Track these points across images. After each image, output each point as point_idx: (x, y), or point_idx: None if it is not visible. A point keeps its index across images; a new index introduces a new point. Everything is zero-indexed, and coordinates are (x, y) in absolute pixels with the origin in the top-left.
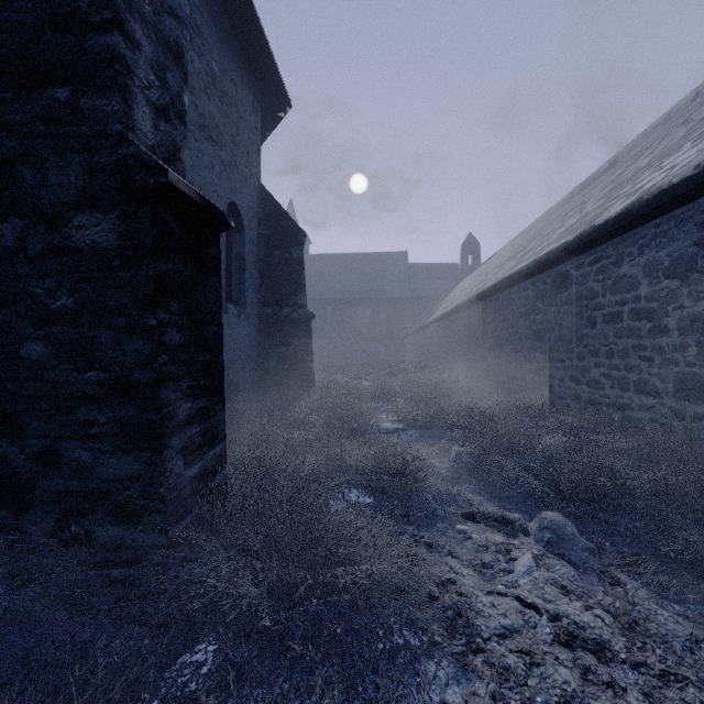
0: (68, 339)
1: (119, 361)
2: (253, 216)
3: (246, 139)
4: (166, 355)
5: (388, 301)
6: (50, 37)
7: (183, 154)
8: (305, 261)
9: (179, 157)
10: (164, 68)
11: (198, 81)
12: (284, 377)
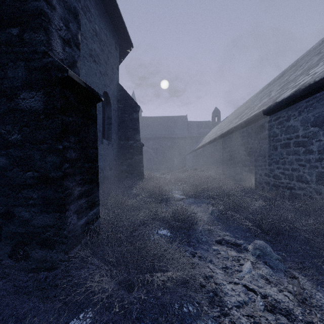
0: (18, 155)
1: (43, 166)
2: (115, 98)
3: (112, 62)
4: (68, 164)
5: (178, 138)
6: (8, 2)
7: (78, 64)
8: (140, 120)
9: (76, 66)
10: (68, 21)
11: (89, 34)
12: (129, 174)
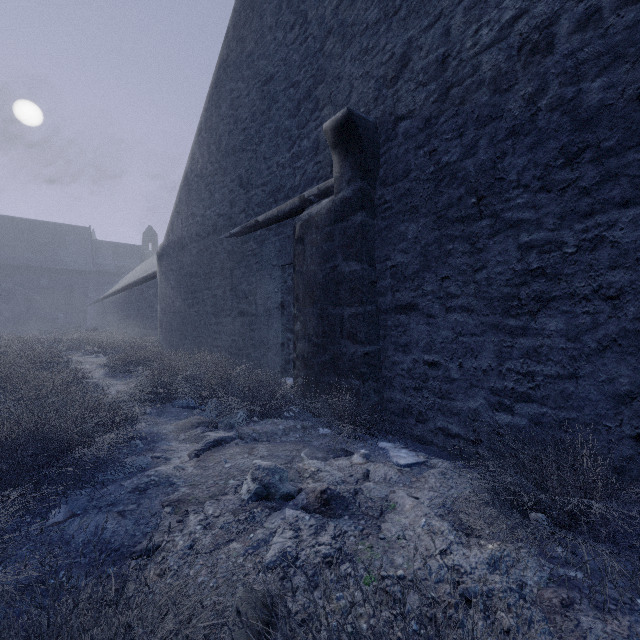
0: None
1: None
2: None
3: None
4: None
5: (69, 272)
6: None
7: None
8: None
9: None
10: None
11: None
12: None
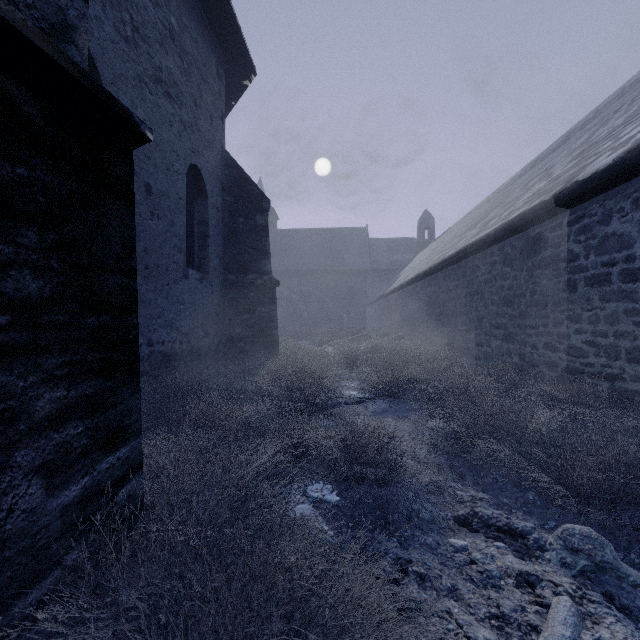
0: None
1: None
2: (217, 181)
3: (209, 102)
4: (5, 314)
5: (350, 273)
6: None
7: (80, 38)
8: (273, 235)
9: (73, 40)
10: None
11: (153, 32)
12: (248, 344)
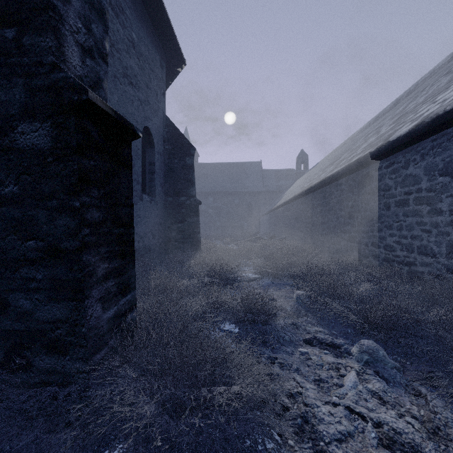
0: (14, 216)
1: (52, 233)
2: (160, 136)
3: (156, 85)
4: (88, 229)
5: (249, 194)
6: None
7: (104, 84)
8: (195, 167)
9: (102, 86)
10: (89, 20)
11: (122, 45)
12: (181, 243)
